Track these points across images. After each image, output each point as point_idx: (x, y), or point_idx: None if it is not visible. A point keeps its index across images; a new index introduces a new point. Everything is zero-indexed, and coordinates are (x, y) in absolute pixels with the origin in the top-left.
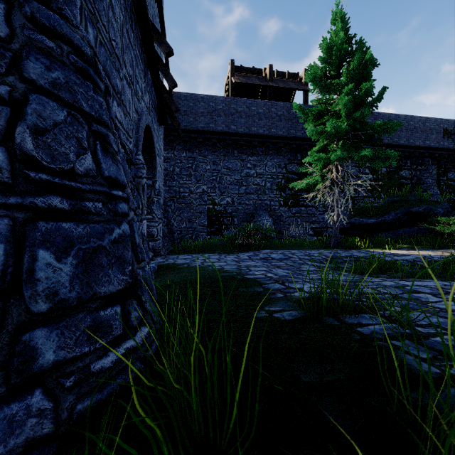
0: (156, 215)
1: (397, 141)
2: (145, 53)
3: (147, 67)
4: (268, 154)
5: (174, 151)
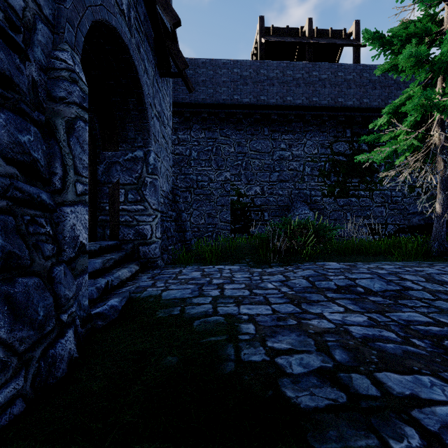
0: (150, 204)
1: None
2: None
3: None
4: (307, 131)
5: (191, 131)
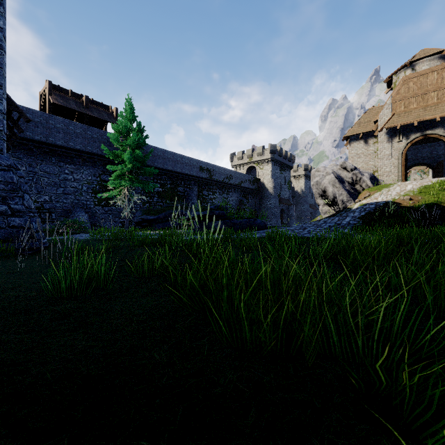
0: None
1: (176, 169)
2: None
3: None
4: (85, 165)
5: None
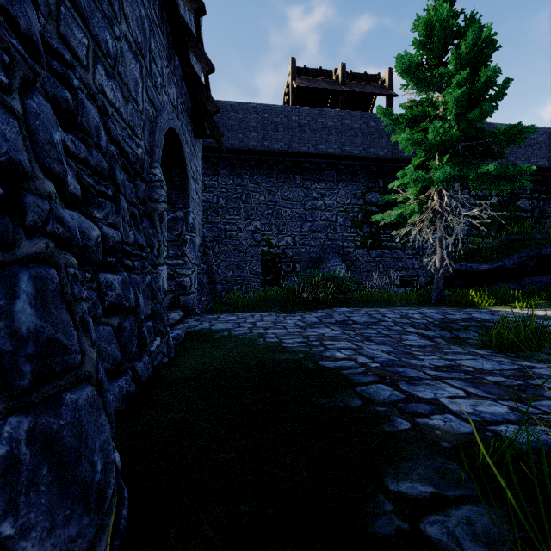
0: (189, 259)
1: (513, 161)
2: (169, 25)
3: (173, 47)
4: (340, 180)
5: (218, 177)
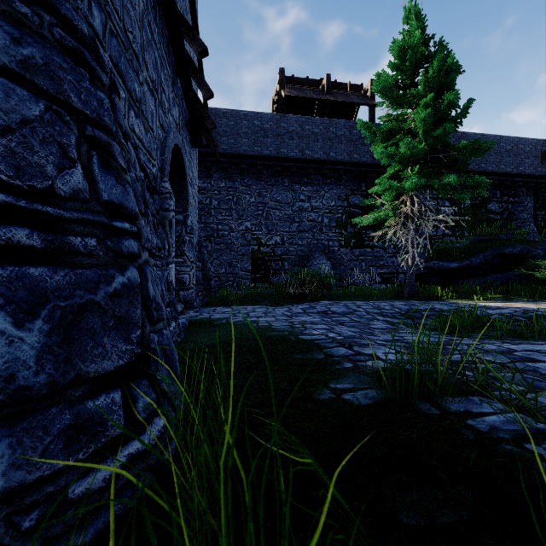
0: (188, 257)
1: (485, 167)
2: (173, 56)
3: (176, 73)
4: (325, 184)
5: (211, 179)
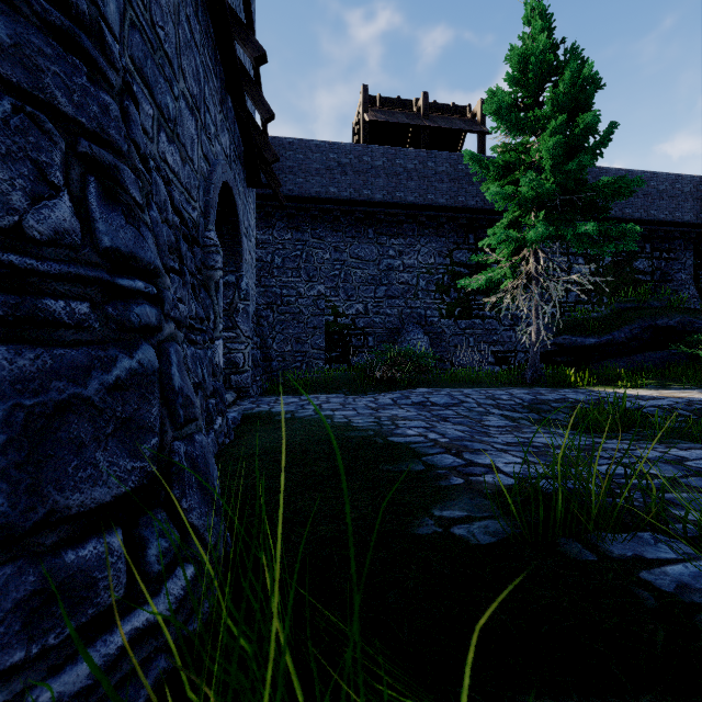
0: (242, 331)
1: (630, 213)
2: (222, 65)
3: (226, 88)
4: (422, 235)
5: (273, 230)
